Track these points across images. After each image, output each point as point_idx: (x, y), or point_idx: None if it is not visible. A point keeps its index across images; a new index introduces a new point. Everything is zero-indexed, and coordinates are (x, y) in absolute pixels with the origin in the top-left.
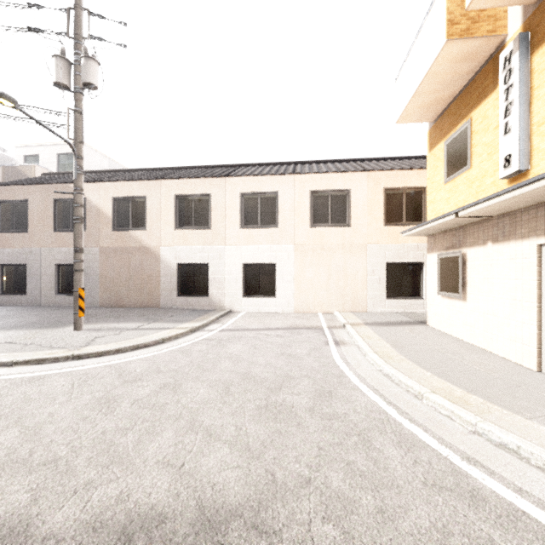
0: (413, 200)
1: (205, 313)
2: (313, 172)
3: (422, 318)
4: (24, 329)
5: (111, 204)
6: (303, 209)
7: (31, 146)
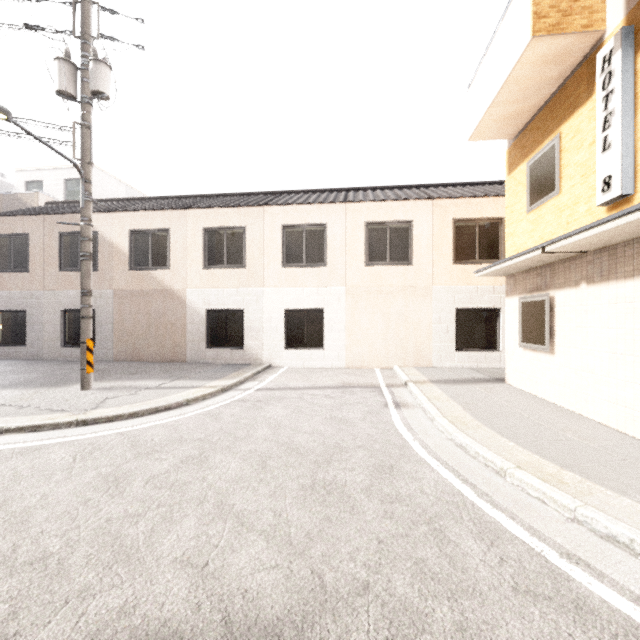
0: (488, 233)
1: (240, 369)
2: (369, 200)
3: (499, 375)
4: (21, 387)
5: (127, 239)
6: (356, 244)
7: (33, 170)
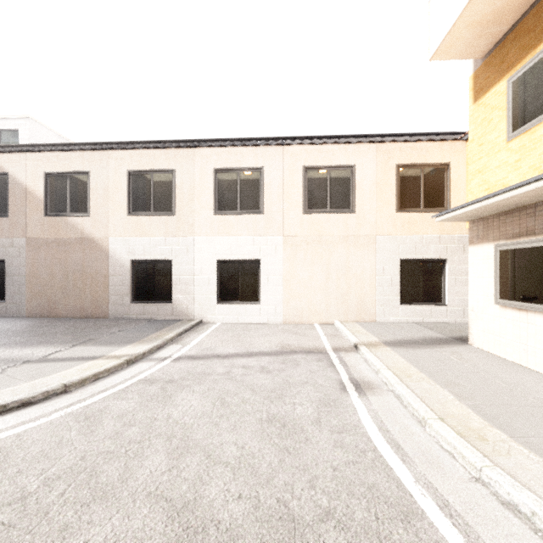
0: (433, 180)
1: (165, 326)
2: (308, 143)
3: (453, 332)
4: None
5: (42, 182)
6: (295, 189)
7: None
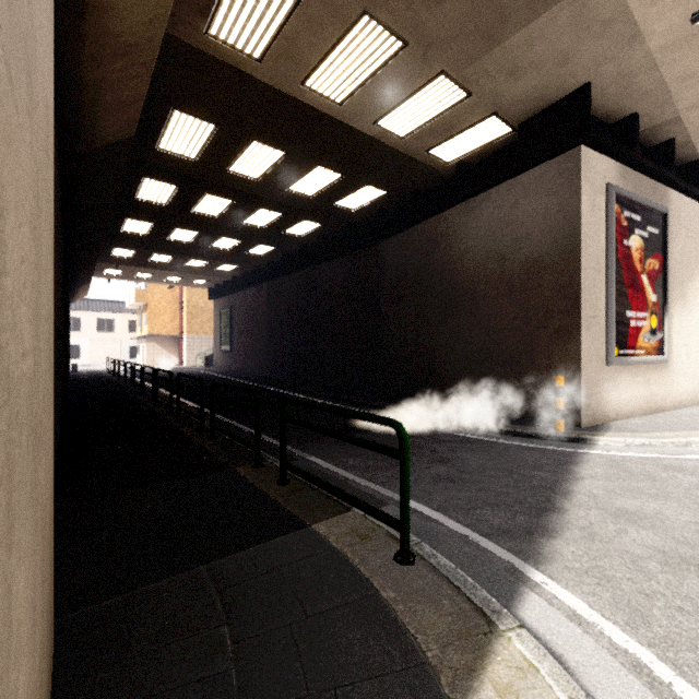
0: None
1: None
2: (98, 311)
3: None
4: None
5: None
6: (94, 325)
7: None
